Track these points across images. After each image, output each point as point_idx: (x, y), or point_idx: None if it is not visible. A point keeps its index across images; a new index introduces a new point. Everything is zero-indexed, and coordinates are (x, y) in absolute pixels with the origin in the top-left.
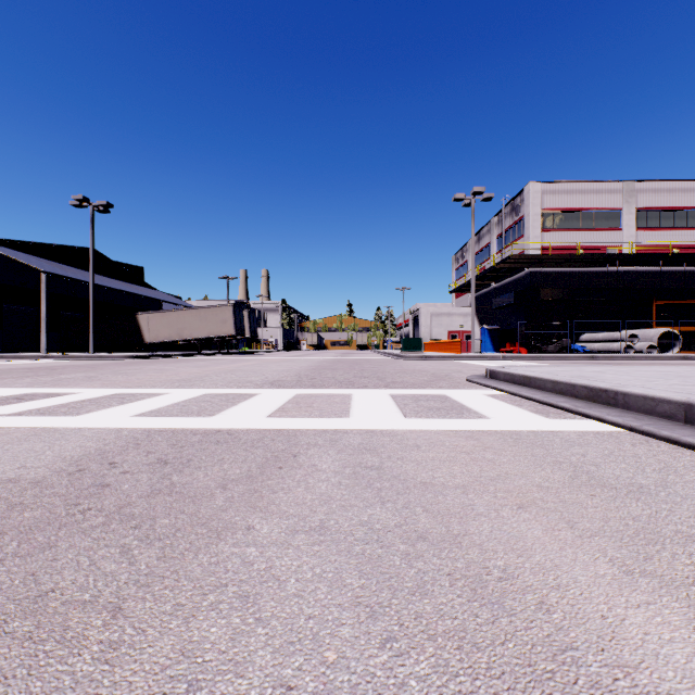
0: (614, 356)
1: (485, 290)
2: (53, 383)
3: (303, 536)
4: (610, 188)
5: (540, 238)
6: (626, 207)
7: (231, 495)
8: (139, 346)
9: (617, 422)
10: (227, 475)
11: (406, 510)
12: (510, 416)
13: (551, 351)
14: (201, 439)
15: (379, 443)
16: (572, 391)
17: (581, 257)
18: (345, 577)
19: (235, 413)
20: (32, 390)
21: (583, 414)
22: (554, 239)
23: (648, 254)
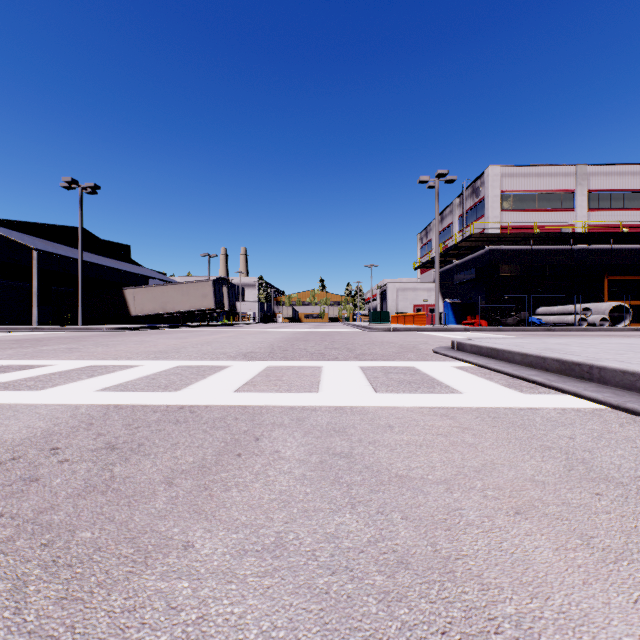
0: (569, 328)
1: (448, 267)
2: (32, 355)
3: (252, 561)
4: (565, 171)
5: (499, 218)
6: (579, 190)
7: (176, 494)
8: (126, 319)
9: (596, 399)
10: (177, 464)
11: (381, 517)
12: (483, 390)
13: (509, 323)
14: (160, 417)
15: (349, 423)
16: (543, 364)
17: (537, 236)
18: (302, 637)
19: (202, 387)
20: (8, 362)
21: (558, 388)
22: (512, 219)
23: (600, 233)
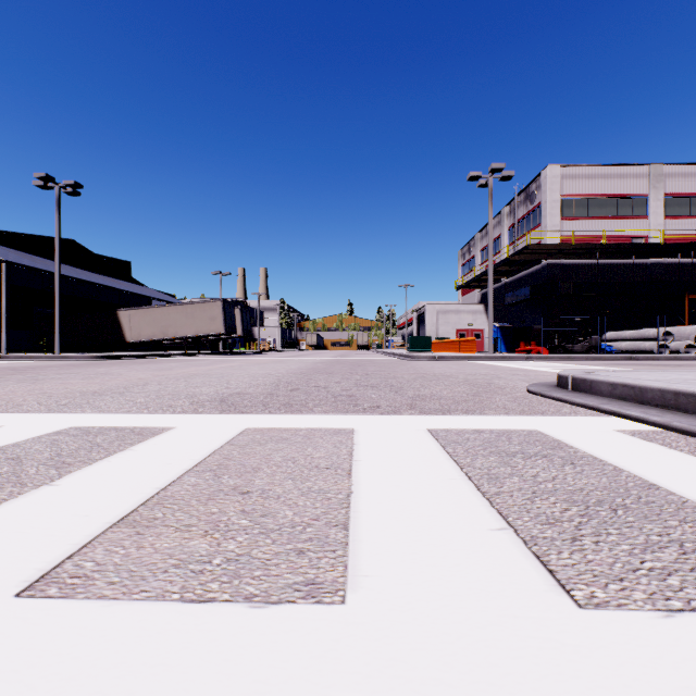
0: (656, 356)
1: (495, 286)
2: None
3: None
4: (636, 172)
5: (559, 227)
6: (653, 193)
7: None
8: (123, 346)
9: None
10: None
11: None
12: None
13: (577, 350)
14: None
15: None
16: None
17: (606, 247)
18: None
19: None
20: None
21: None
22: (574, 228)
23: (681, 243)
